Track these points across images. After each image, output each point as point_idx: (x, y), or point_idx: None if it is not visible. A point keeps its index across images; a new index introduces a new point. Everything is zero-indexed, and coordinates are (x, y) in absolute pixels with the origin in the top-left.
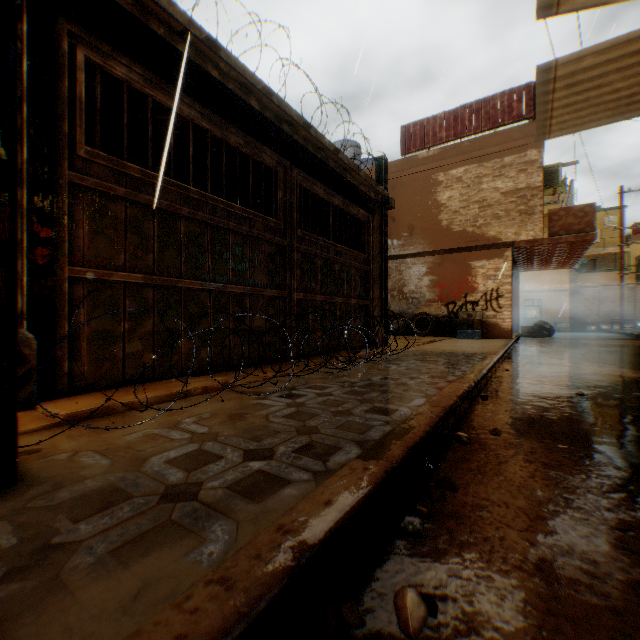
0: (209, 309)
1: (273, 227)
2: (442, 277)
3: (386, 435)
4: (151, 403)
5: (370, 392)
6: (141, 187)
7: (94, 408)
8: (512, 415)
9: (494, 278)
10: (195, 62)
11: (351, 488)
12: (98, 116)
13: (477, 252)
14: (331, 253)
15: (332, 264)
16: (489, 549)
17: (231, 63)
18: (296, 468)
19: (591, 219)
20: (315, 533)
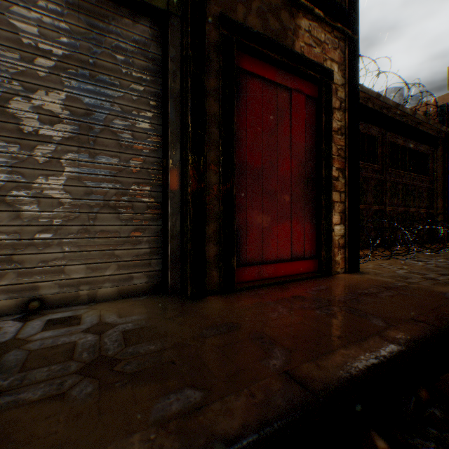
0: None
1: (375, 170)
2: None
3: None
4: None
5: None
6: None
7: None
8: None
9: None
10: None
11: None
12: None
13: None
14: (406, 180)
15: (406, 187)
16: None
17: (362, 90)
18: None
19: None
20: None
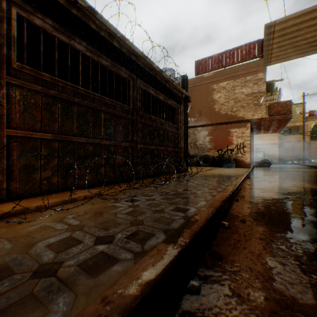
0: (91, 153)
1: (126, 110)
2: (215, 137)
3: (181, 225)
4: (52, 205)
5: (175, 198)
6: (51, 86)
7: (16, 209)
8: (252, 210)
9: (241, 137)
10: (82, 20)
11: (156, 265)
12: (25, 46)
13: (233, 124)
14: (158, 124)
15: (158, 130)
16: (241, 303)
17: (102, 21)
18: (124, 250)
19: (290, 108)
20: (126, 304)
